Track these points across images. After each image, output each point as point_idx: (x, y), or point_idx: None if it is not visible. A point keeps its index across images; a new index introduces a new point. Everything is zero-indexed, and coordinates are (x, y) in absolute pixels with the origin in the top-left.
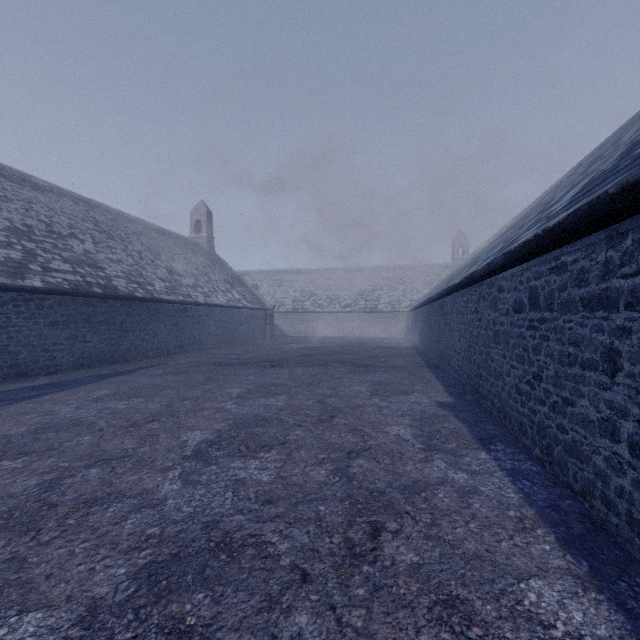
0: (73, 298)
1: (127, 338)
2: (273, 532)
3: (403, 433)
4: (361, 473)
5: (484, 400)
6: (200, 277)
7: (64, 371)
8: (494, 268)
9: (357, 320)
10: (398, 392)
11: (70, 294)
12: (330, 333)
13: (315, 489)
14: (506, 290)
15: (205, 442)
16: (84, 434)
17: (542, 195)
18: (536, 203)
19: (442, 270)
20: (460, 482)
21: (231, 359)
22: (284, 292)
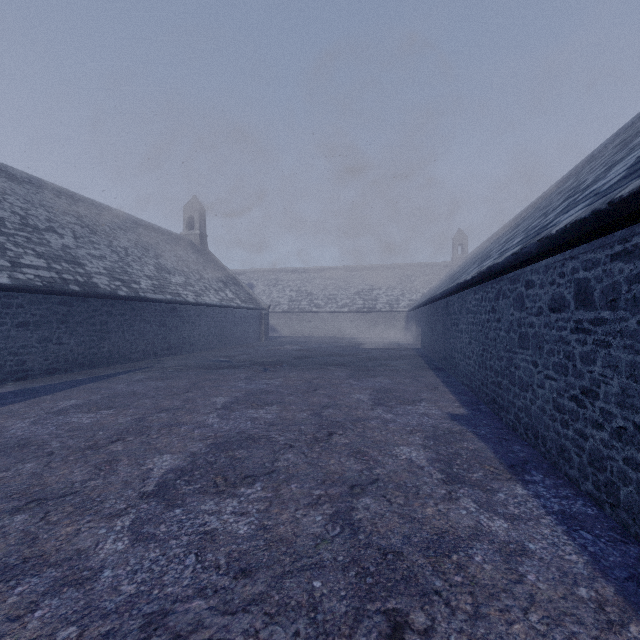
0: (46, 296)
1: (109, 340)
2: (245, 635)
3: (416, 457)
4: (369, 520)
5: (505, 412)
6: (191, 275)
7: (36, 376)
8: (523, 259)
9: (355, 320)
10: (404, 401)
11: (42, 292)
12: (327, 333)
13: (308, 548)
14: (538, 285)
15: (174, 471)
16: (28, 460)
17: (549, 189)
18: (542, 198)
19: (441, 269)
20: (500, 535)
21: (222, 362)
22: (280, 291)
